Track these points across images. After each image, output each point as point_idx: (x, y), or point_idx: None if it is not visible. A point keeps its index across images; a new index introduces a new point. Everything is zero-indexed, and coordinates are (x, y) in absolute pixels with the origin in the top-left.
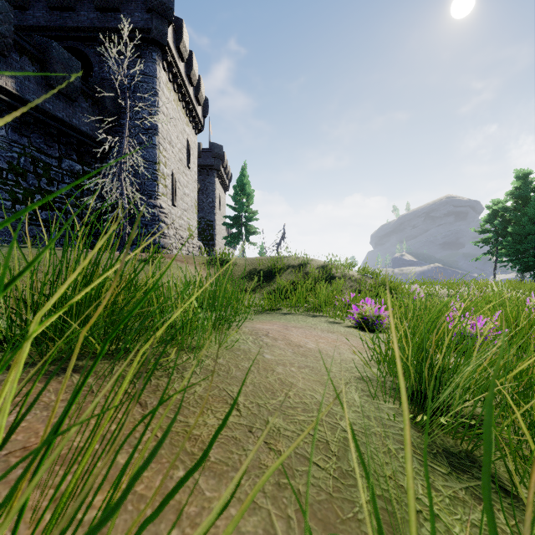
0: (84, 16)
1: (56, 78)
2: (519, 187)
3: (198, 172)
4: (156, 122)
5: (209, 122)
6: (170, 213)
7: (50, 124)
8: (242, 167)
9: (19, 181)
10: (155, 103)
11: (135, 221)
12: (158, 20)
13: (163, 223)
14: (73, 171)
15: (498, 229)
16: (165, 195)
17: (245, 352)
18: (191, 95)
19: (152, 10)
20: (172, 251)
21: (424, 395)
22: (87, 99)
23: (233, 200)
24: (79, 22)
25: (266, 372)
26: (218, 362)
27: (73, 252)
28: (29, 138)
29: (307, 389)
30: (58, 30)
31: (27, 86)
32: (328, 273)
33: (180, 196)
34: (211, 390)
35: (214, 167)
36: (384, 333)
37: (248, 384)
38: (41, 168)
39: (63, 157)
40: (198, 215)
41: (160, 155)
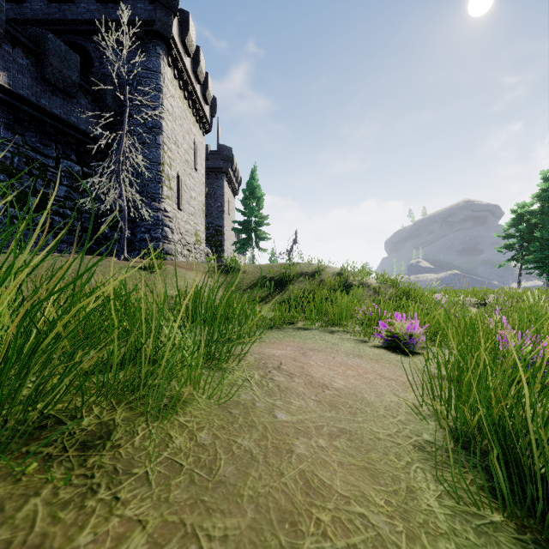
0: (84, 8)
1: (52, 73)
2: (546, 189)
3: (206, 175)
4: (160, 120)
5: (217, 123)
6: (176, 217)
7: (46, 122)
8: (252, 170)
9: (13, 183)
10: (159, 100)
11: (137, 225)
12: (162, 11)
13: (167, 228)
14: (71, 173)
15: (523, 234)
16: (169, 198)
17: (246, 409)
18: (197, 93)
19: (156, 1)
20: (177, 257)
21: (520, 475)
22: (86, 96)
23: (243, 204)
24: (79, 15)
25: (278, 458)
26: (198, 440)
27: (64, 258)
28: (24, 136)
29: (352, 498)
30: (56, 23)
31: (20, 80)
32: (344, 281)
33: (186, 199)
34: (165, 542)
35: (223, 170)
36: (419, 355)
37: (246, 504)
38: (36, 169)
39: (60, 157)
40: (206, 220)
41: (164, 155)
